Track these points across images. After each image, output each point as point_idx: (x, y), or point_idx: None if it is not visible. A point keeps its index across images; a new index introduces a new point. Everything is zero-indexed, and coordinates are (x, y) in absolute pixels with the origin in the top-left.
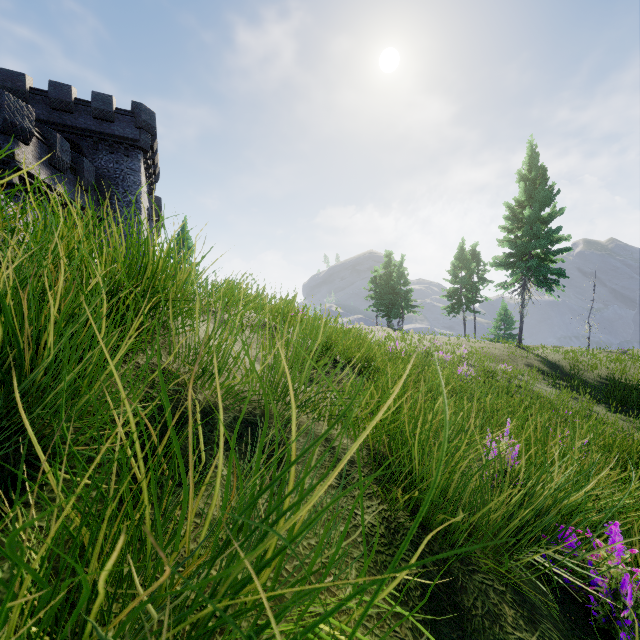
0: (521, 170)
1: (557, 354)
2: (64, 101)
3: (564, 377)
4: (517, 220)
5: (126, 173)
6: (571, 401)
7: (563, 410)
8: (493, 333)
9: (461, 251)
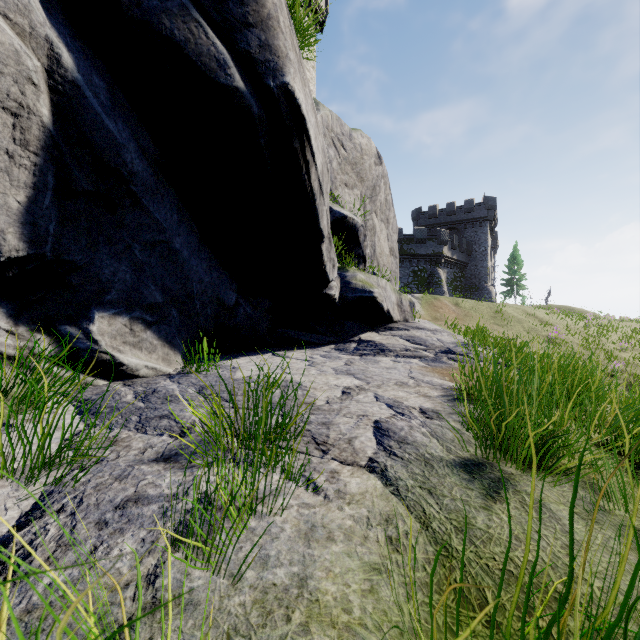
0: None
1: None
2: (452, 211)
3: None
4: None
5: (480, 236)
6: None
7: None
8: None
9: None
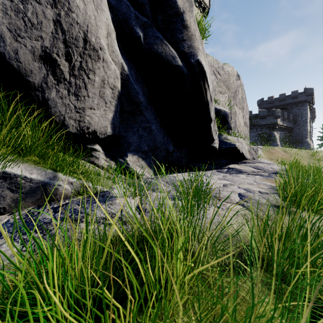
0: None
1: None
2: (283, 98)
3: None
4: None
5: (302, 111)
6: None
7: None
8: None
9: None
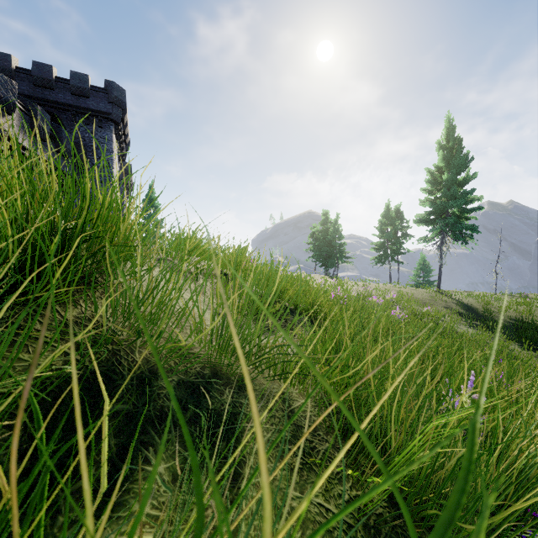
0: (440, 140)
1: (471, 298)
2: (45, 79)
3: (479, 318)
4: (437, 183)
5: (100, 142)
6: (489, 340)
7: (489, 350)
8: (414, 280)
9: (387, 210)
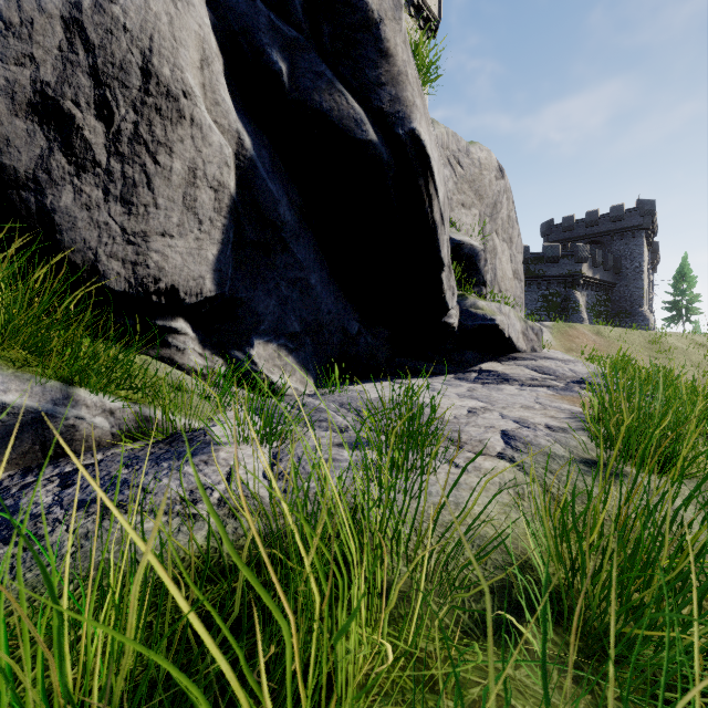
0: None
1: None
2: (593, 221)
3: None
4: None
5: (632, 249)
6: None
7: None
8: None
9: None
